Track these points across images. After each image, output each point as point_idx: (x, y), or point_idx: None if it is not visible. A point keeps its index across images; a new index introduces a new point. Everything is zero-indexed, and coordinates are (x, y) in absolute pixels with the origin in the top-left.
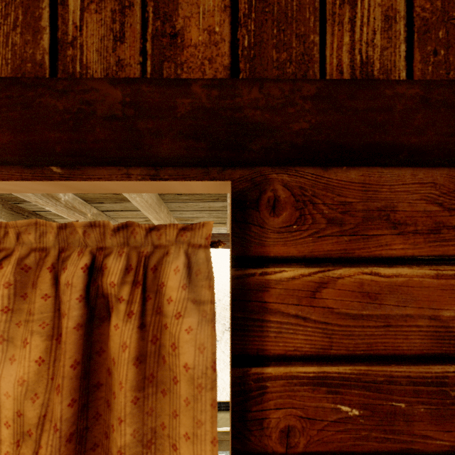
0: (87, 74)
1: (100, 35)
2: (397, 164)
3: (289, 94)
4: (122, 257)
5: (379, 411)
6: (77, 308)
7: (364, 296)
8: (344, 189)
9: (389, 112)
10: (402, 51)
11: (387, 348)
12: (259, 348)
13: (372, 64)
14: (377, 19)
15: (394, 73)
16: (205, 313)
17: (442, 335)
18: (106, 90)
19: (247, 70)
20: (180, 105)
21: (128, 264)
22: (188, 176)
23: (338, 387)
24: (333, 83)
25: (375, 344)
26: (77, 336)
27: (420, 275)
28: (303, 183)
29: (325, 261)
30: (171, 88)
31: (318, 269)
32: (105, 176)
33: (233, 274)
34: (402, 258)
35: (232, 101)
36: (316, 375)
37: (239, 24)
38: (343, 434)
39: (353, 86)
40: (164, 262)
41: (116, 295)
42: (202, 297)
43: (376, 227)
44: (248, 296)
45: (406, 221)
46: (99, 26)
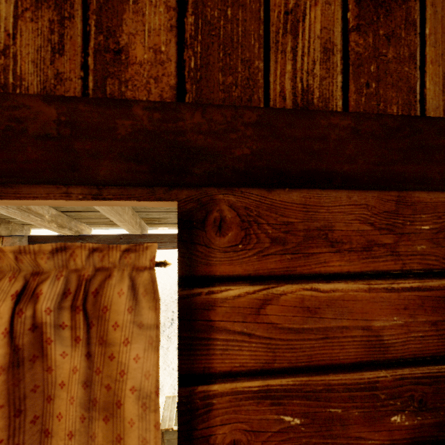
0: (22, 86)
1: (36, 45)
2: (334, 187)
3: (231, 120)
4: (60, 281)
5: (319, 418)
6: (5, 339)
7: (305, 310)
8: (287, 210)
9: (325, 141)
10: (338, 82)
11: (326, 358)
12: (206, 366)
13: (312, 92)
14: (316, 50)
15: (332, 102)
16: (149, 337)
17: (373, 343)
18: (39, 107)
19: (194, 91)
20: (120, 126)
21: (66, 289)
22: (133, 196)
23: (281, 399)
24: (273, 111)
25: (315, 355)
26: (5, 370)
27: (355, 289)
28: (249, 203)
29: (269, 278)
30: (111, 109)
31: (263, 287)
32: (42, 195)
33: (179, 294)
34: (339, 274)
35: (174, 124)
36: (260, 389)
37: (185, 45)
38: (286, 442)
39: (292, 115)
40: (106, 285)
41: (53, 322)
42: (146, 320)
43: (316, 245)
44: (194, 316)
45: (342, 240)
46: (35, 36)
